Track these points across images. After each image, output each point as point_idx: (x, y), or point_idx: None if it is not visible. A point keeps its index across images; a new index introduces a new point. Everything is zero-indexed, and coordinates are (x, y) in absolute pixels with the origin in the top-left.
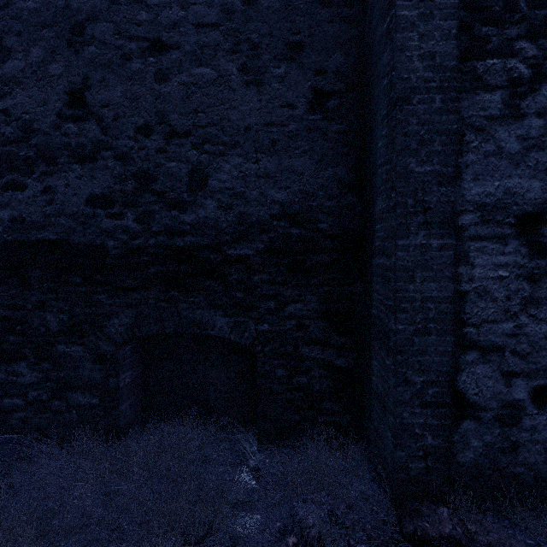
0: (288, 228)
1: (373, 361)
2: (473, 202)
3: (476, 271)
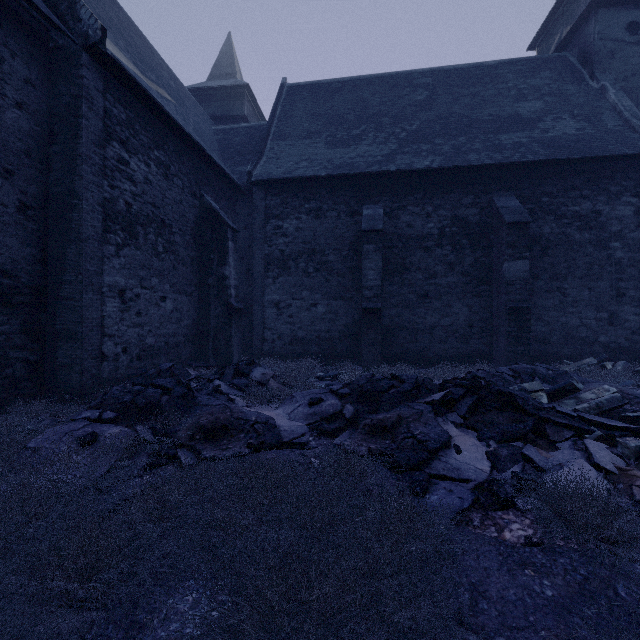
0: (2, 279)
1: (59, 351)
2: (107, 284)
3: (108, 308)
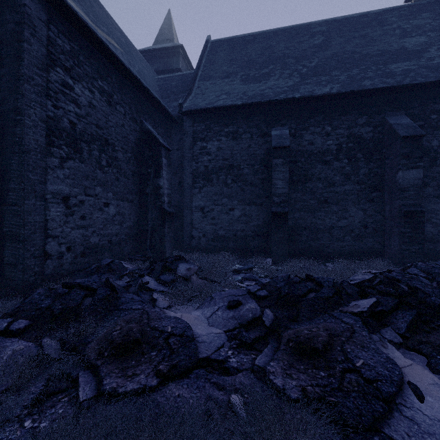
0: None
1: (6, 251)
2: (51, 191)
3: (51, 213)
